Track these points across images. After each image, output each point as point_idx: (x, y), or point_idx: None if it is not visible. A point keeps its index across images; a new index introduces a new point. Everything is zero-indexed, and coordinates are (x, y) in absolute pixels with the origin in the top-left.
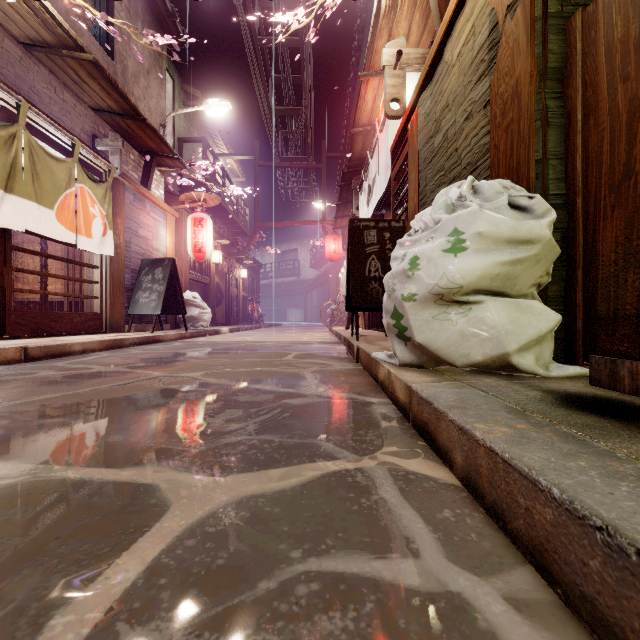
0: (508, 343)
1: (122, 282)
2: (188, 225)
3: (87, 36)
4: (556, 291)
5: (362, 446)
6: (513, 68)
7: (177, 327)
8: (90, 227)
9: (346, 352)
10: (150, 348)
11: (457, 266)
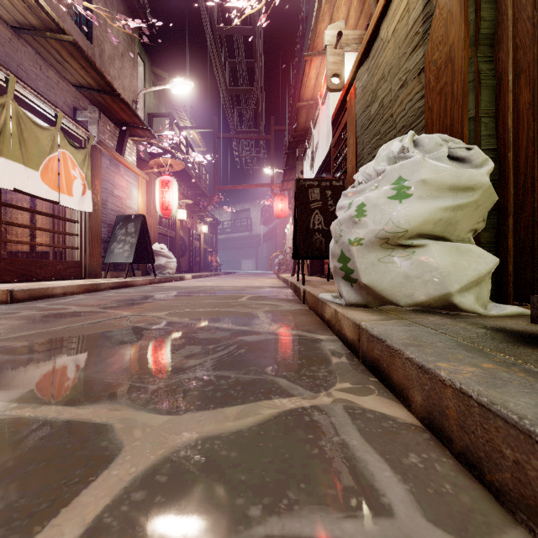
0: (450, 284)
1: (99, 235)
2: (157, 186)
3: (69, 22)
4: (488, 237)
5: (316, 382)
6: (447, 36)
7: (147, 274)
8: (71, 187)
9: (293, 295)
10: (123, 291)
11: (402, 211)
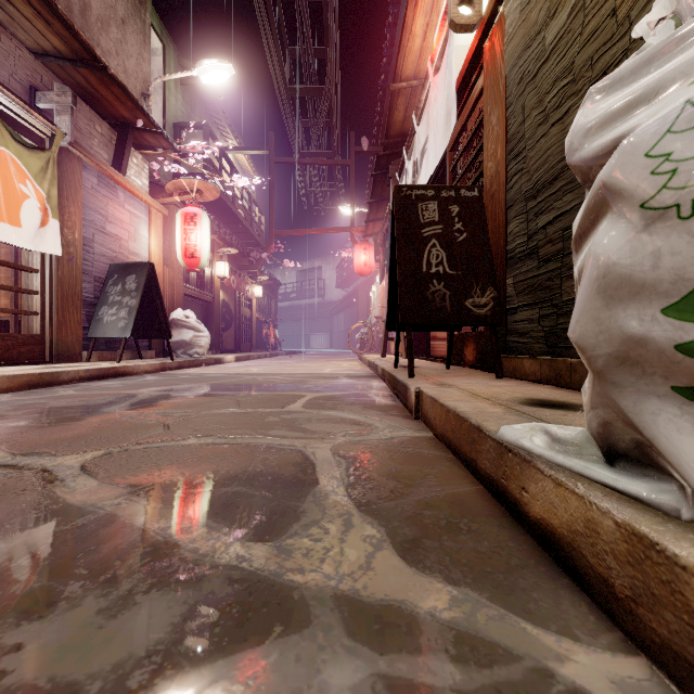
0: None
1: (78, 293)
2: (177, 223)
3: None
4: None
5: None
6: None
7: (166, 355)
8: (17, 211)
9: (389, 394)
10: (97, 386)
11: None
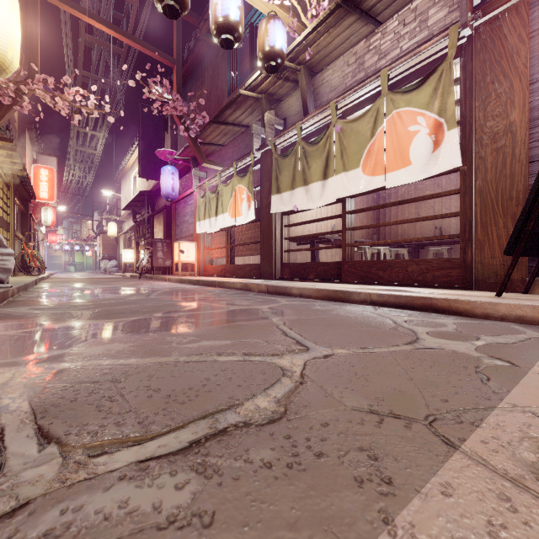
0: None
1: (518, 196)
2: None
3: None
4: None
5: (38, 295)
6: None
7: None
8: (407, 153)
9: None
10: (326, 306)
11: None
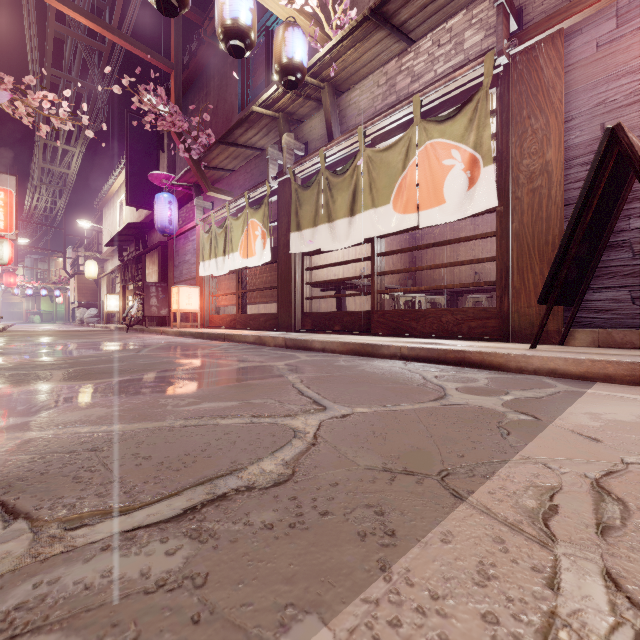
0: None
1: (554, 241)
2: None
3: None
4: None
5: None
6: None
7: None
8: (442, 189)
9: None
10: (352, 361)
11: None
